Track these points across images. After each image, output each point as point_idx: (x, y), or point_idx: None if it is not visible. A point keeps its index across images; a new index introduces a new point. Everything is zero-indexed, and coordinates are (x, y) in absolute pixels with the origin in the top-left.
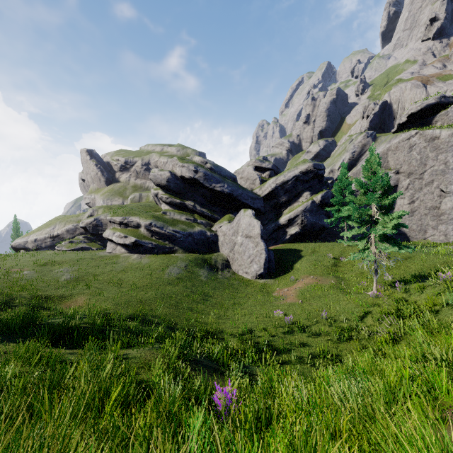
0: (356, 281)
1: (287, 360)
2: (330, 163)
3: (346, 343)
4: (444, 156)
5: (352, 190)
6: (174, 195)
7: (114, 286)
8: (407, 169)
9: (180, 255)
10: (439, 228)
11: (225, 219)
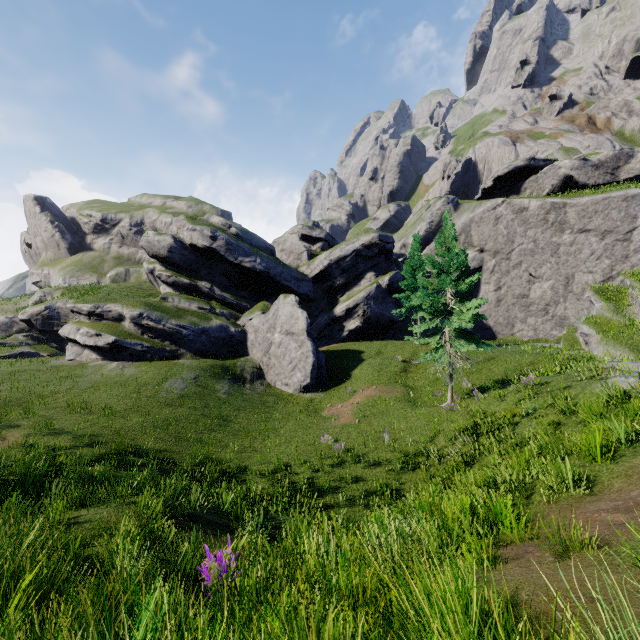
0: (429, 390)
1: (332, 503)
2: (403, 235)
3: (411, 473)
4: (534, 232)
5: (426, 271)
6: (180, 272)
7: (74, 412)
8: (493, 247)
9: (188, 362)
10: (528, 321)
11: (257, 308)
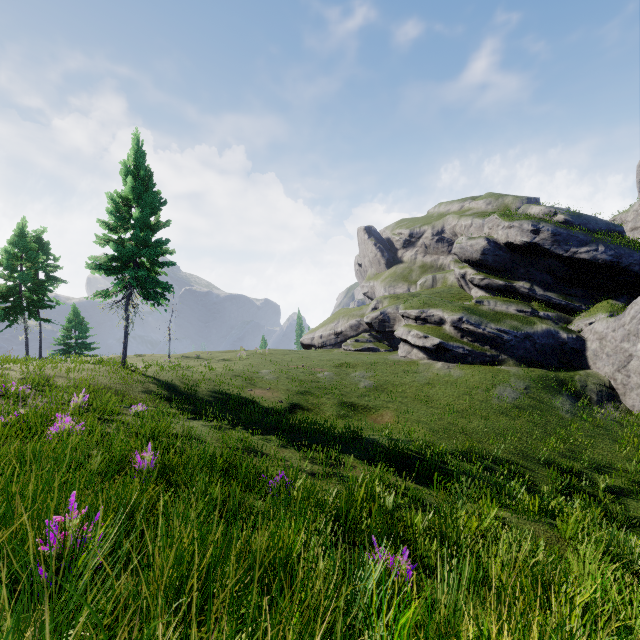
0: None
1: None
2: None
3: None
4: None
5: None
6: (492, 274)
7: (421, 403)
8: None
9: (512, 370)
10: None
11: (600, 309)
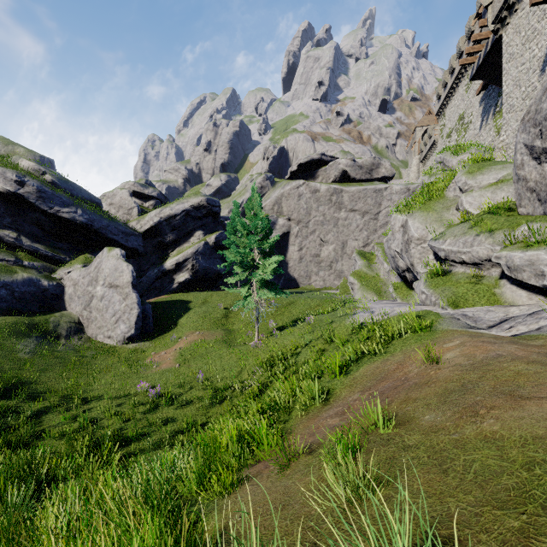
0: (244, 332)
1: (137, 450)
2: (231, 201)
3: (218, 406)
4: (323, 208)
5: None
6: None
7: None
8: (297, 217)
9: None
10: (319, 274)
11: (78, 260)
